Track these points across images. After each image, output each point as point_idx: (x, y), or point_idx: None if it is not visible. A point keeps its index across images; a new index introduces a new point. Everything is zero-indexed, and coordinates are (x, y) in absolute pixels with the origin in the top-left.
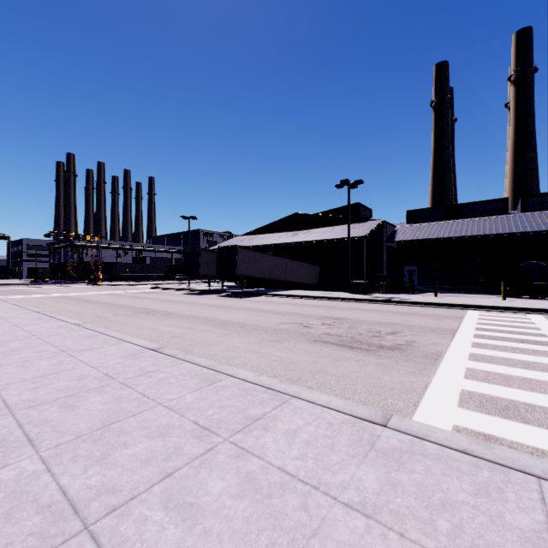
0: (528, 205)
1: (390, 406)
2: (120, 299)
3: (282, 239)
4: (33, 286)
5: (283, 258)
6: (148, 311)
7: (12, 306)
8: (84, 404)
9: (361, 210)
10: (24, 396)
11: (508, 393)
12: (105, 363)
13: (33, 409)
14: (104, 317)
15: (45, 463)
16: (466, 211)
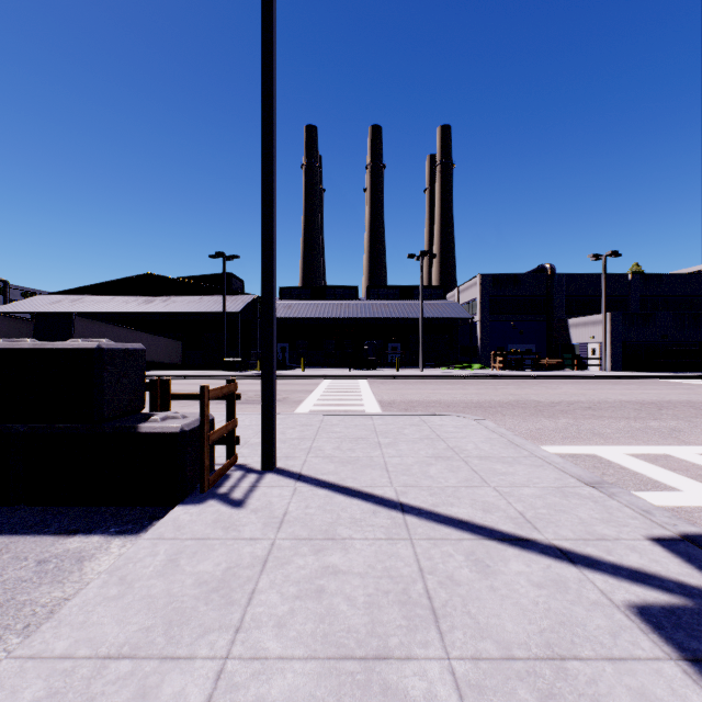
0: (371, 295)
1: None
2: None
3: (131, 306)
4: None
5: (138, 331)
6: None
7: None
8: None
9: (234, 281)
10: None
11: (329, 408)
12: None
13: None
14: None
15: None
16: (329, 294)
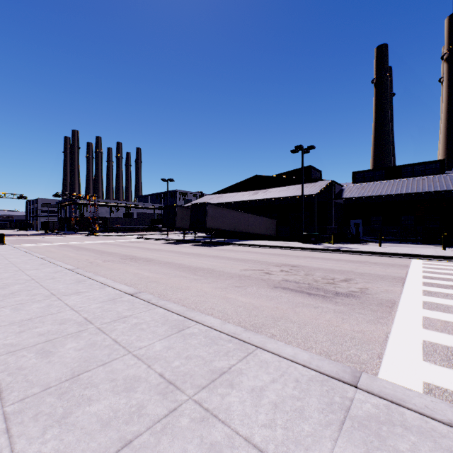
0: None
1: (354, 357)
2: (110, 247)
3: (244, 197)
4: (44, 236)
5: (246, 213)
6: (132, 258)
7: (23, 253)
8: (59, 350)
9: (313, 172)
10: (8, 340)
11: None
12: (87, 307)
13: (12, 355)
14: (95, 263)
15: (6, 421)
16: (405, 172)
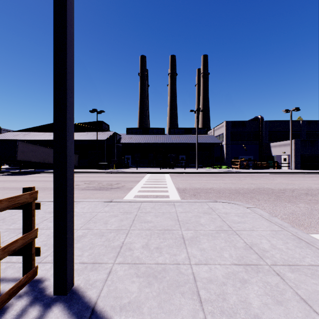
0: (171, 132)
1: None
2: None
3: (52, 137)
4: None
5: None
6: None
7: None
8: None
9: (104, 125)
10: None
11: (147, 193)
12: None
13: None
14: None
15: None
16: (150, 131)
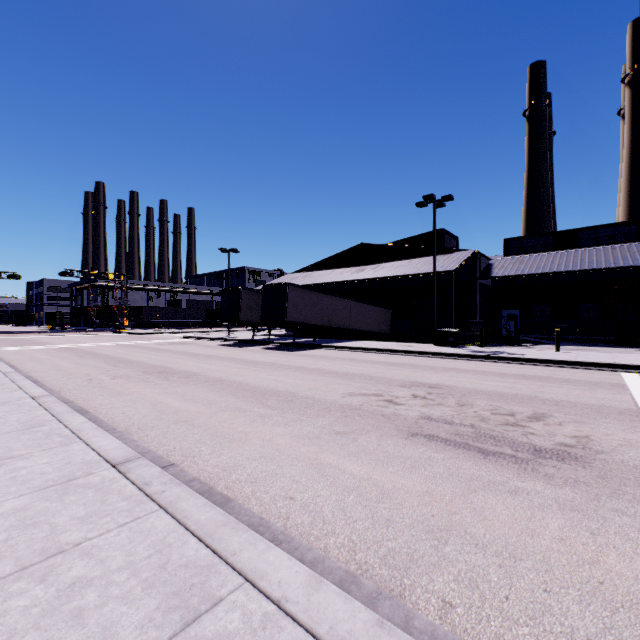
0: None
1: None
2: (136, 352)
3: (344, 276)
4: (46, 334)
5: (347, 299)
6: (163, 371)
7: None
8: None
9: (446, 238)
10: None
11: None
12: None
13: None
14: (96, 380)
15: None
16: (584, 239)
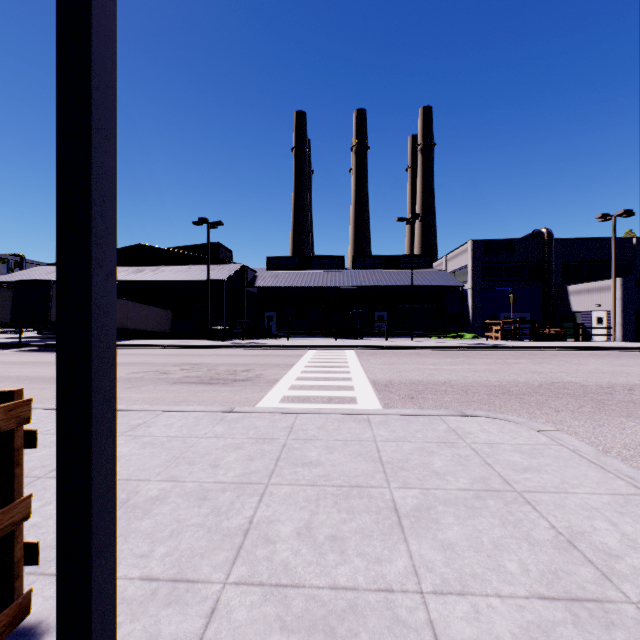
0: (357, 264)
1: None
2: None
3: (120, 275)
4: None
5: (124, 299)
6: None
7: None
8: None
9: (222, 250)
10: None
11: (309, 393)
12: None
13: None
14: None
15: None
16: (316, 264)
